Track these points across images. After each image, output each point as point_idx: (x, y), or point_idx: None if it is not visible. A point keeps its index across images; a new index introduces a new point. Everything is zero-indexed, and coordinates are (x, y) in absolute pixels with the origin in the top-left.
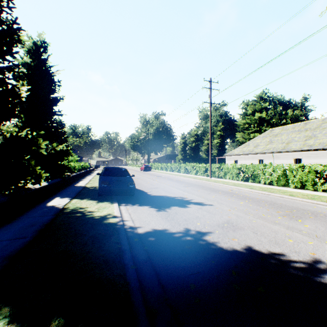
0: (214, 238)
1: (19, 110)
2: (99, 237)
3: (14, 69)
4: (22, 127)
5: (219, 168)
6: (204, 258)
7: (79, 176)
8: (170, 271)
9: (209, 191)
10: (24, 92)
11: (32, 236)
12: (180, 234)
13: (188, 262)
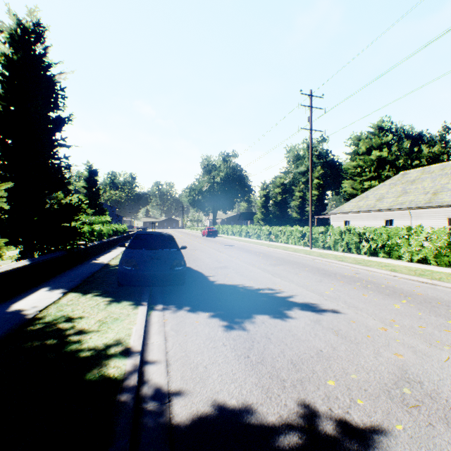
0: None
1: None
2: None
3: None
4: None
5: (325, 234)
6: None
7: (107, 245)
8: None
9: (319, 275)
10: None
11: None
12: (294, 440)
13: None
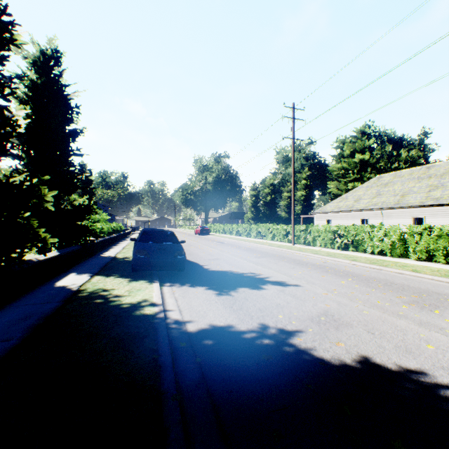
0: (307, 342)
1: (12, 144)
2: (125, 340)
3: (5, 83)
4: (24, 172)
5: (306, 231)
6: (293, 378)
7: (108, 242)
8: (239, 403)
9: (293, 264)
10: (22, 119)
11: (21, 338)
12: (253, 334)
13: (267, 387)
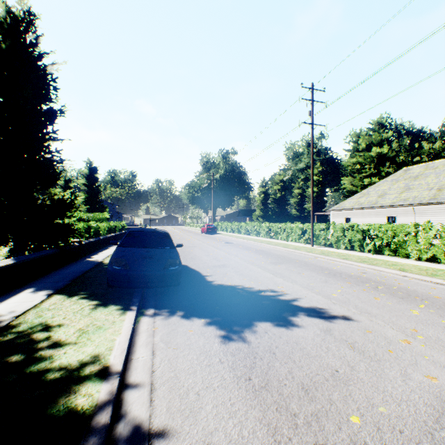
0: None
1: None
2: None
3: None
4: None
5: (327, 231)
6: None
7: (103, 242)
8: None
9: (323, 275)
10: None
11: None
12: None
13: None
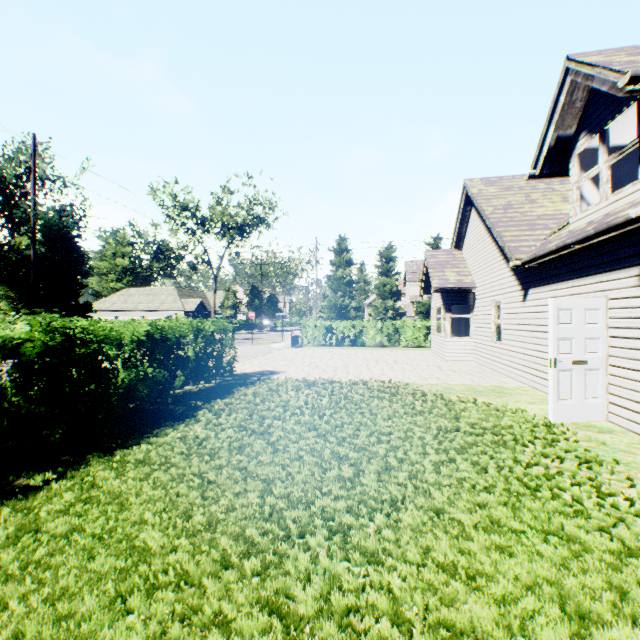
0: None
1: None
2: None
3: None
4: None
5: None
6: None
7: None
8: None
9: None
10: None
11: None
12: None
13: None
